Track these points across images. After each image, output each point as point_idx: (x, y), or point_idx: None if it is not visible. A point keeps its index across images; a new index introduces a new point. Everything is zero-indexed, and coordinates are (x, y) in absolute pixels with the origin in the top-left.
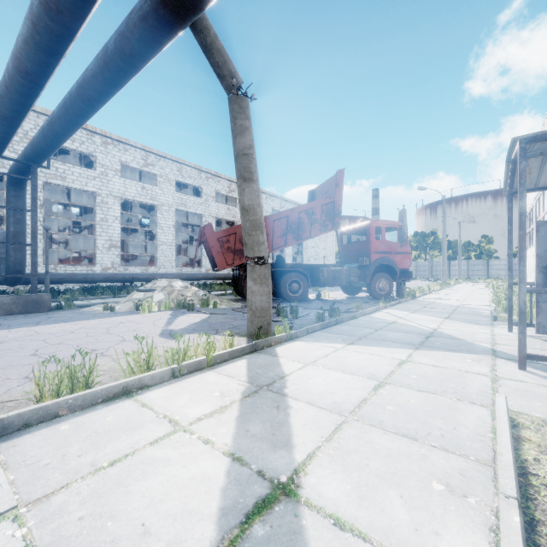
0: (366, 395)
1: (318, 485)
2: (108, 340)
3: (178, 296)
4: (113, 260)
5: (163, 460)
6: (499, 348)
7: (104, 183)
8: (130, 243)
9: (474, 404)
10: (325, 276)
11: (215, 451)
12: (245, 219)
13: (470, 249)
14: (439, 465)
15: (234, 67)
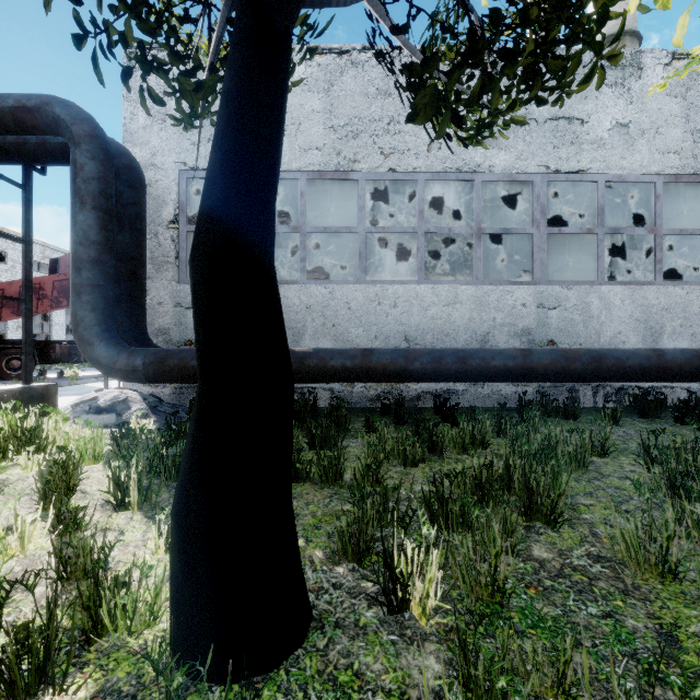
0: None
1: None
2: None
3: None
4: None
5: None
6: None
7: None
8: None
9: None
10: (58, 353)
11: None
12: None
13: None
14: None
15: None
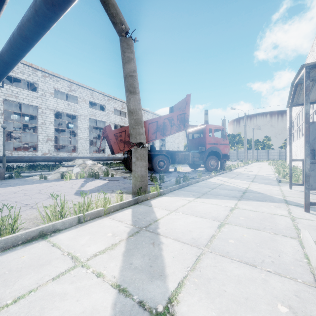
0: (213, 232)
1: (189, 313)
2: (39, 197)
3: (89, 169)
4: (49, 148)
5: (61, 294)
6: (288, 198)
7: (43, 101)
8: (61, 139)
9: (286, 237)
10: (179, 157)
11: (105, 284)
12: (131, 118)
13: (258, 144)
14: (278, 288)
15: (123, 17)
